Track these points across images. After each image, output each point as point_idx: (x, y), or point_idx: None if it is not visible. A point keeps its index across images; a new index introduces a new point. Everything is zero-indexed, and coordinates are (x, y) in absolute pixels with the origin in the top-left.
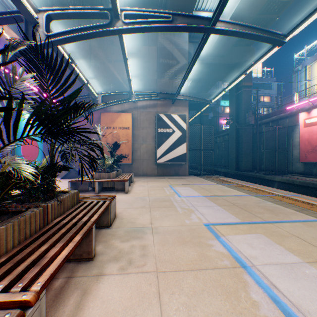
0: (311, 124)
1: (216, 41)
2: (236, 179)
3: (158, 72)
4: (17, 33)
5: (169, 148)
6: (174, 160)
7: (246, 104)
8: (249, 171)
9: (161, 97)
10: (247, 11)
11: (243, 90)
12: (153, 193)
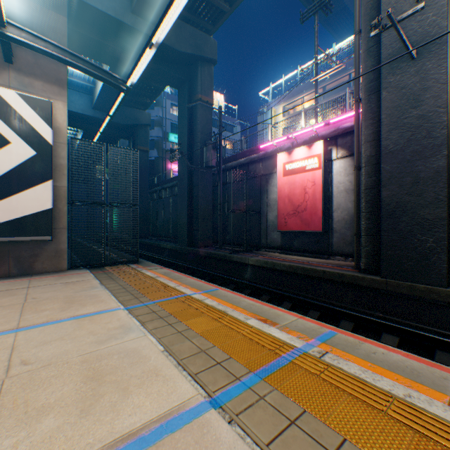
0: (294, 171)
1: None
2: (189, 261)
3: None
4: None
5: None
6: (7, 231)
7: (205, 133)
8: (210, 246)
9: None
10: None
11: (200, 108)
12: None
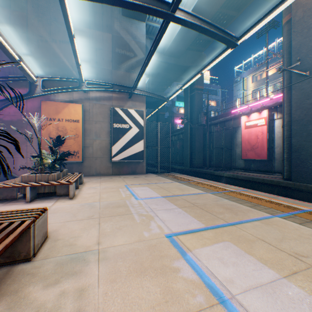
0: (250, 126)
1: (172, 41)
2: (190, 175)
3: (114, 62)
4: None
5: (126, 145)
6: (131, 158)
7: (198, 105)
8: (201, 168)
9: (117, 90)
10: (201, 16)
11: (196, 93)
12: (106, 197)
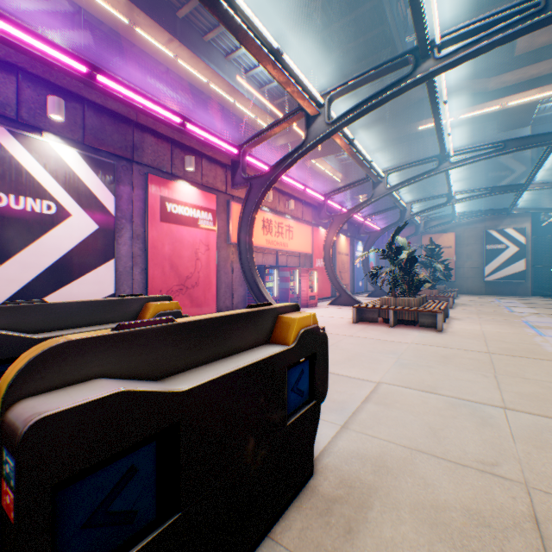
0: None
1: None
2: None
3: (486, 184)
4: (342, 175)
5: (500, 265)
6: (507, 278)
7: None
8: None
9: (489, 214)
10: None
11: None
12: (476, 300)
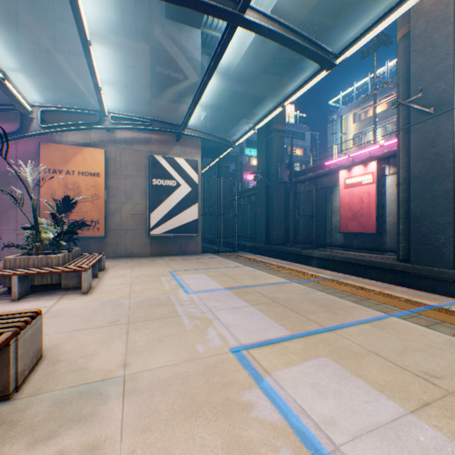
0: (352, 185)
1: (241, 59)
2: (266, 255)
3: (154, 87)
4: None
5: (172, 211)
6: (180, 231)
7: (278, 154)
8: (283, 245)
9: (158, 128)
10: None
11: (275, 136)
12: (139, 290)
